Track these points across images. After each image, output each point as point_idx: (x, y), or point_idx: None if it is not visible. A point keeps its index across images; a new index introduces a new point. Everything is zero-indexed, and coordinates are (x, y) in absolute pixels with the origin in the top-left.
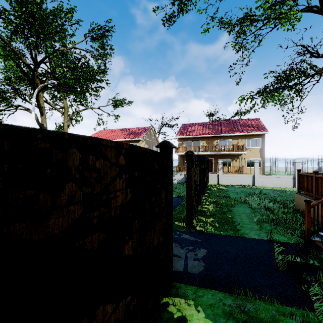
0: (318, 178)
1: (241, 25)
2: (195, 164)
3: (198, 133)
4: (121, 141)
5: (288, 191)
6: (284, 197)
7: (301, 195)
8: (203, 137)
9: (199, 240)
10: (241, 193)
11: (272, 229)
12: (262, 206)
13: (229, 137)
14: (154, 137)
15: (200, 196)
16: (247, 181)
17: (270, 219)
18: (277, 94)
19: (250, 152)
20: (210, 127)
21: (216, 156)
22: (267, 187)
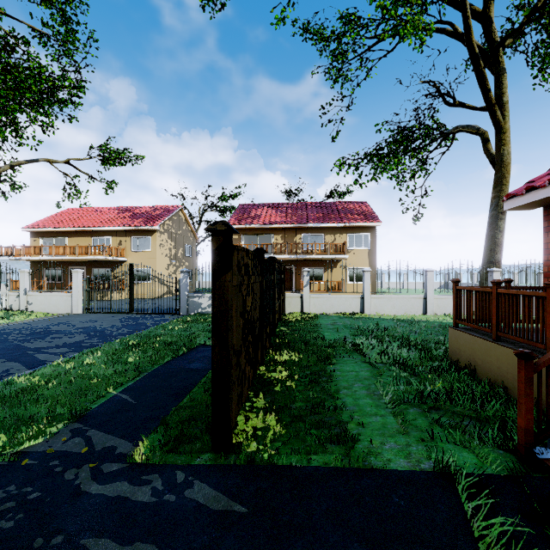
0: (503, 297)
1: (340, 41)
2: (244, 267)
3: (268, 222)
4: (115, 230)
5: (420, 322)
6: (418, 333)
7: (462, 331)
8: (277, 228)
9: (242, 509)
10: (345, 330)
11: (430, 425)
12: (390, 358)
13: (321, 230)
14: (186, 227)
15: (263, 343)
16: (352, 307)
17: (420, 396)
18: (396, 159)
19: (354, 257)
20: (288, 211)
21: (298, 263)
22: (385, 316)
